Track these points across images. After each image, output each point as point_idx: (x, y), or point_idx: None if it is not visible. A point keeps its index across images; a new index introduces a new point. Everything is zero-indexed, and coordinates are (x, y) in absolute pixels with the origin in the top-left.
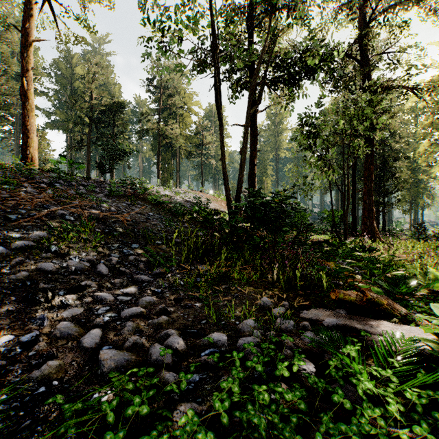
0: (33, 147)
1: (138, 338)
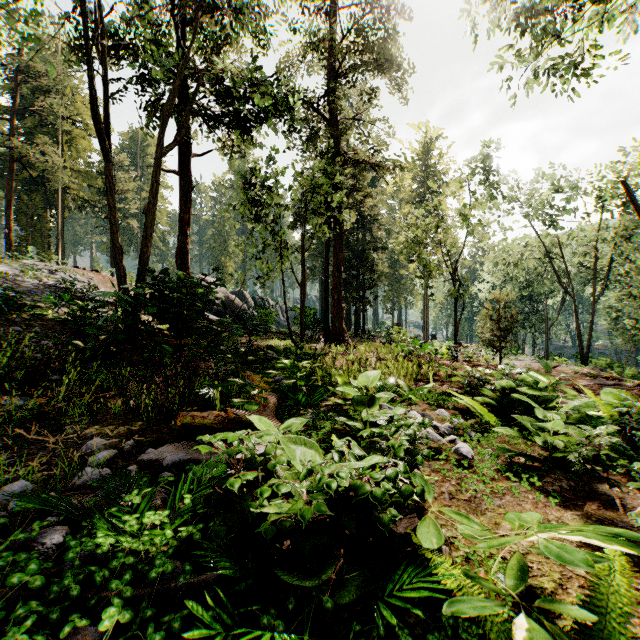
0: None
1: None
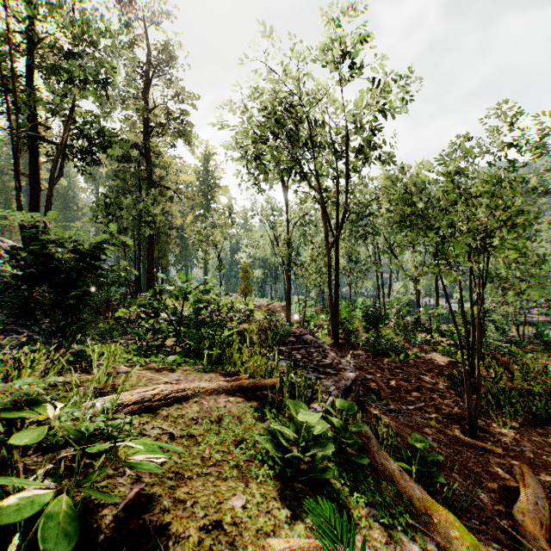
0: None
1: None
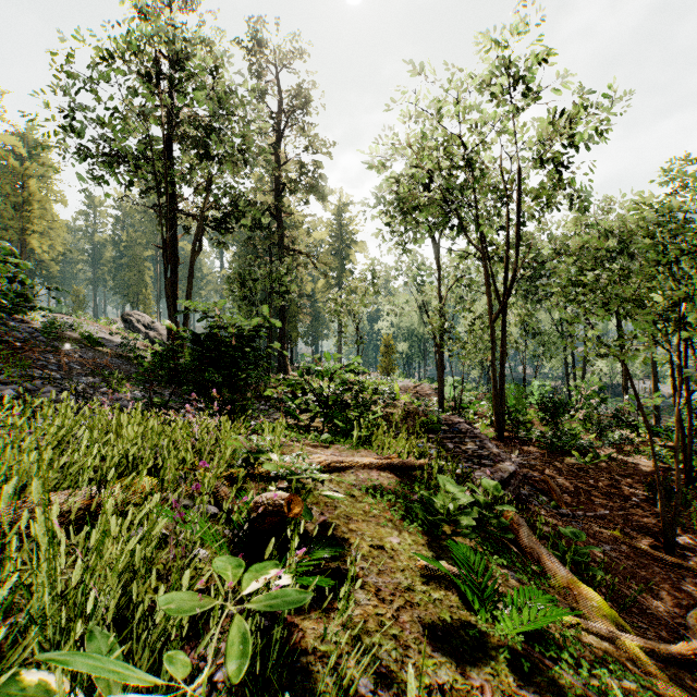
0: None
1: None
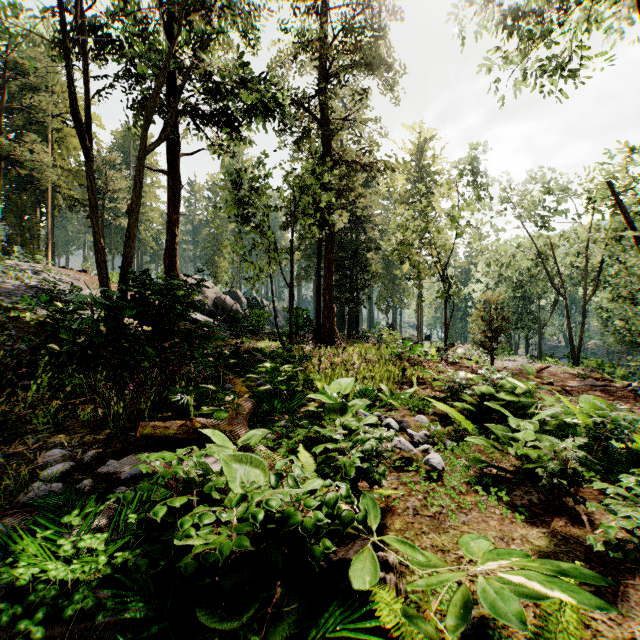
0: None
1: None
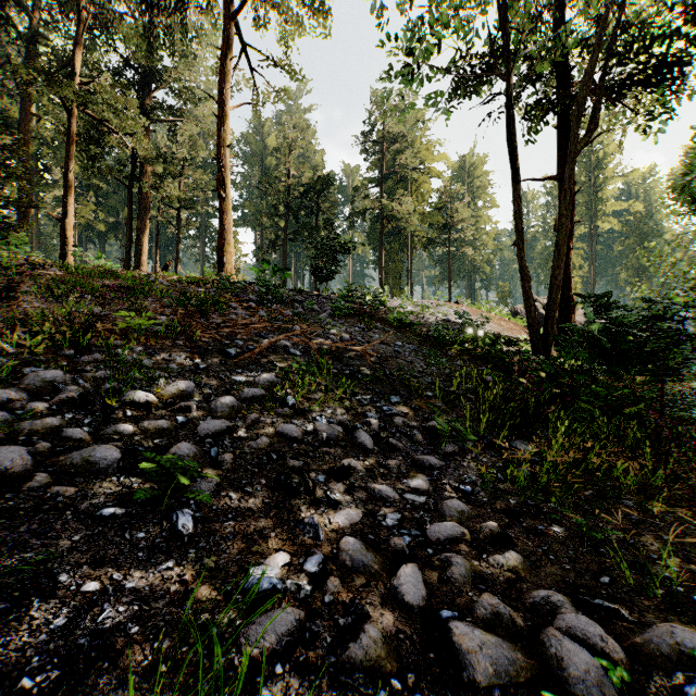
0: (229, 253)
1: (500, 603)
